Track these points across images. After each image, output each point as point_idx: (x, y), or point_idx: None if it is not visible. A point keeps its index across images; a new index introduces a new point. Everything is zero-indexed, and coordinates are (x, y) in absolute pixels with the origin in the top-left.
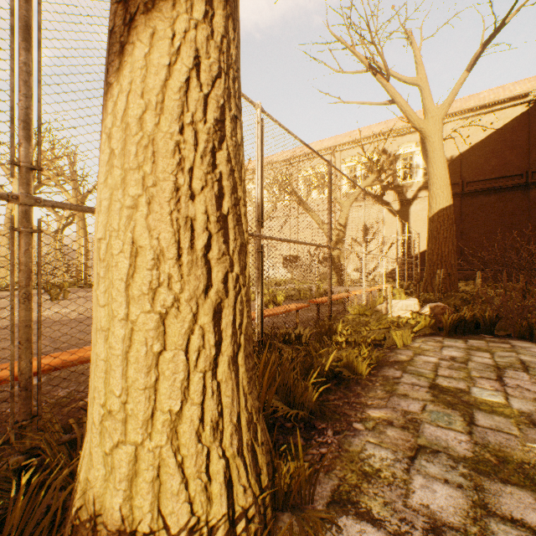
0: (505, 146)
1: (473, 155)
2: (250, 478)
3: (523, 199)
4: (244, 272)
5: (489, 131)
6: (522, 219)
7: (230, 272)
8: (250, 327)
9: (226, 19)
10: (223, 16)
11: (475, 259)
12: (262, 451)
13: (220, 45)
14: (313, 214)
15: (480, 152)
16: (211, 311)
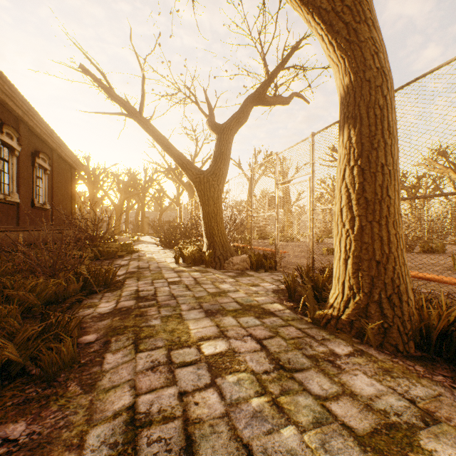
0: None
1: None
2: (341, 303)
3: None
4: (353, 228)
5: None
6: None
7: (343, 228)
8: (357, 252)
9: (349, 132)
10: (346, 134)
11: None
12: (353, 304)
13: (345, 146)
14: None
15: None
16: (338, 241)
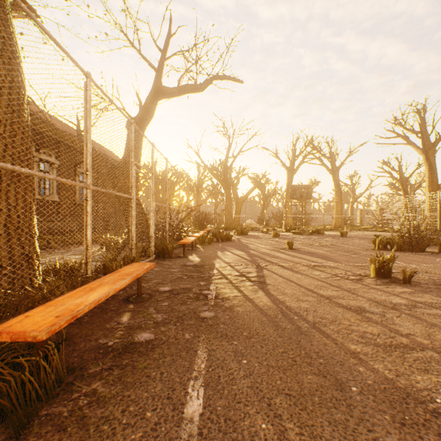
0: None
1: None
2: None
3: None
4: None
5: None
6: None
7: None
8: None
9: None
10: None
11: None
12: None
13: None
14: None
15: None
16: None
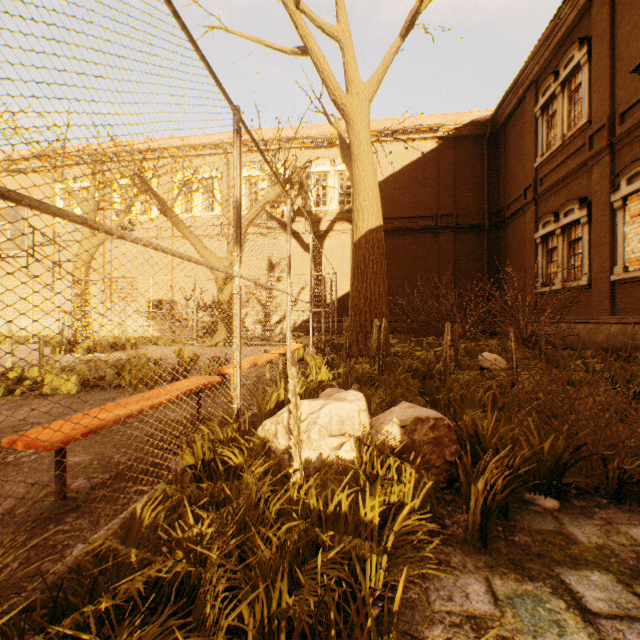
0: (418, 183)
1: (389, 187)
2: None
3: (433, 244)
4: None
5: (404, 163)
6: (433, 265)
7: None
8: None
9: None
10: None
11: (397, 307)
12: None
13: None
14: (188, 232)
15: (396, 184)
16: None
